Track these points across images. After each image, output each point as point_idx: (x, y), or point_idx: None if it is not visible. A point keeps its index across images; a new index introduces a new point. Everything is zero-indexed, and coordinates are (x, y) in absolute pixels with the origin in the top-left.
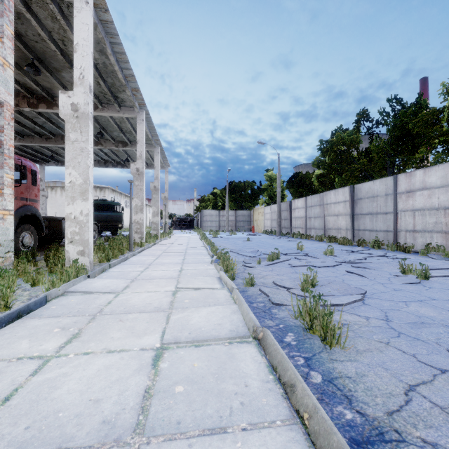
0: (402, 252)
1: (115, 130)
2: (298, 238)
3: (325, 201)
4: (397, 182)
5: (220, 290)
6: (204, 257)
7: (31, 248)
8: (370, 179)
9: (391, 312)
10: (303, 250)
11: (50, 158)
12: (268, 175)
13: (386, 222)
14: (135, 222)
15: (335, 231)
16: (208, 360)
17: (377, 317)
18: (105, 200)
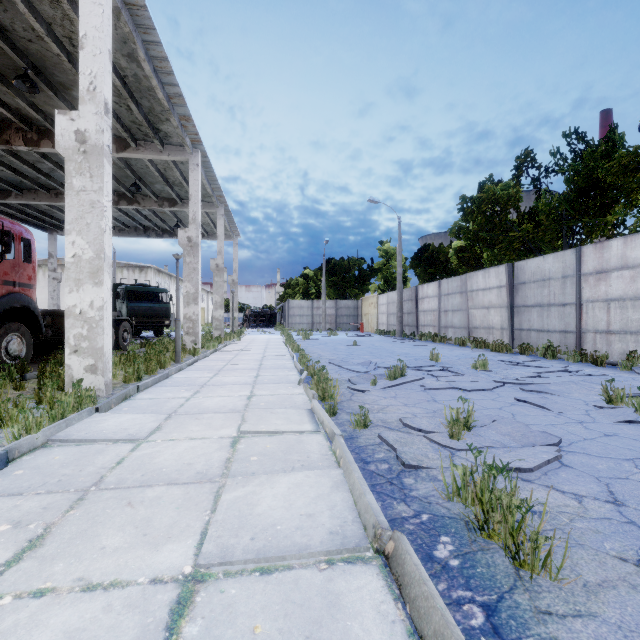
0: (590, 365)
1: (158, 182)
2: (428, 342)
3: (470, 287)
4: (581, 258)
5: (312, 436)
6: (288, 373)
7: (20, 359)
8: (537, 254)
9: (617, 484)
10: (439, 360)
11: (63, 224)
12: (383, 249)
13: (564, 319)
14: (185, 317)
15: (485, 332)
16: (285, 613)
17: (596, 496)
18: (145, 285)
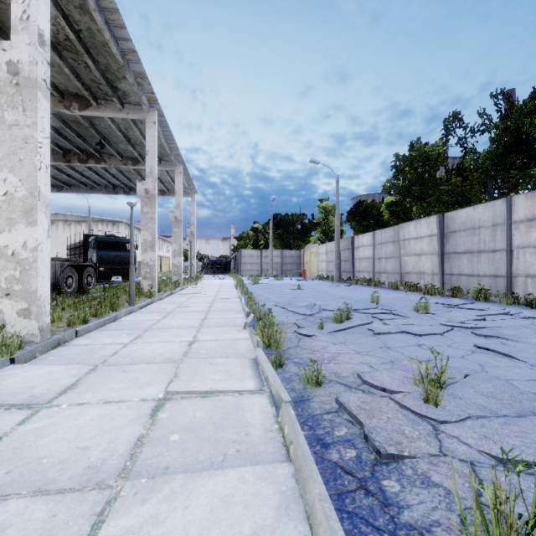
0: (524, 307)
1: (121, 141)
2: (364, 286)
3: (402, 236)
4: (512, 207)
5: (254, 398)
6: (235, 316)
7: None
8: (464, 206)
9: None
10: (379, 303)
11: None
12: (322, 206)
13: (495, 264)
14: (143, 263)
15: (416, 276)
16: None
17: None
18: (113, 236)
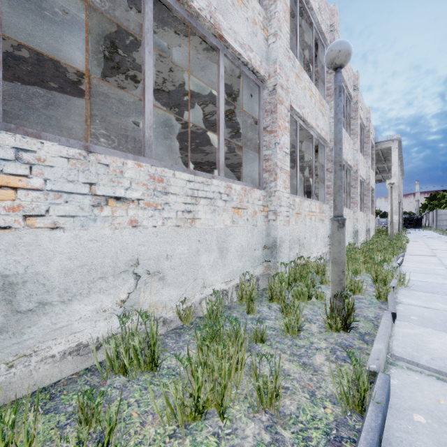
0: None
1: None
2: None
3: None
4: None
5: None
6: None
7: None
8: None
9: None
10: None
11: None
12: None
13: None
14: None
15: None
16: None
17: None
18: None
